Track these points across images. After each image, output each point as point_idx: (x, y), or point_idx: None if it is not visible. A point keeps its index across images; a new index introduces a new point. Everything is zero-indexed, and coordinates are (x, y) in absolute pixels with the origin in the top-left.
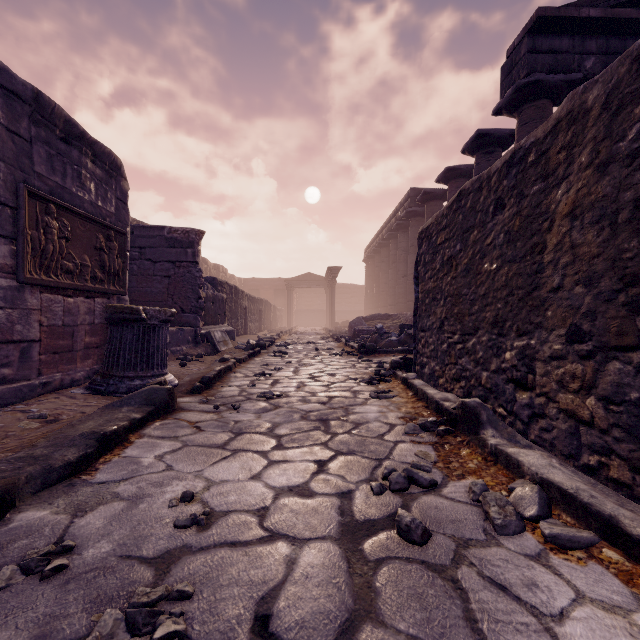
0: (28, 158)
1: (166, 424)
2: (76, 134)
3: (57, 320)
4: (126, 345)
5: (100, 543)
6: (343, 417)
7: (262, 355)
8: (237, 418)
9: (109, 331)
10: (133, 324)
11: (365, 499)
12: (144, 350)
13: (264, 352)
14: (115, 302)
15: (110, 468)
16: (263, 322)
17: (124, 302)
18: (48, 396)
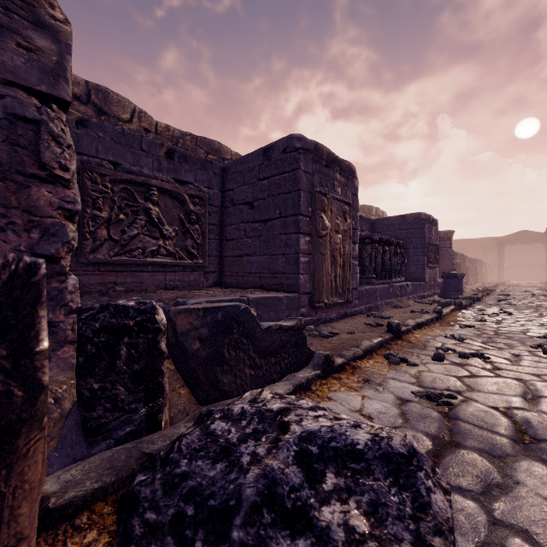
0: (427, 234)
1: (478, 304)
2: (432, 220)
3: (429, 277)
4: (451, 284)
5: (489, 311)
6: (544, 309)
7: (492, 295)
8: (500, 306)
9: (444, 280)
10: (453, 278)
11: (546, 314)
12: (457, 286)
13: (492, 294)
14: (436, 270)
15: (476, 307)
16: (477, 276)
17: (437, 270)
18: (430, 298)
